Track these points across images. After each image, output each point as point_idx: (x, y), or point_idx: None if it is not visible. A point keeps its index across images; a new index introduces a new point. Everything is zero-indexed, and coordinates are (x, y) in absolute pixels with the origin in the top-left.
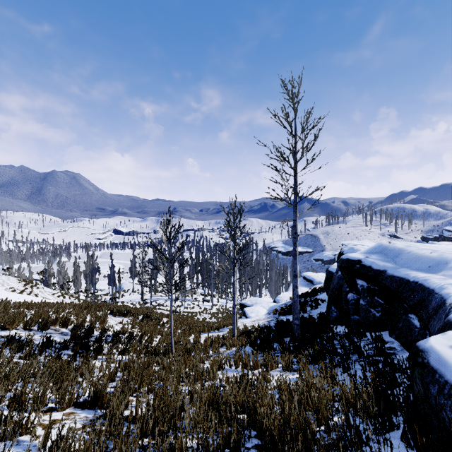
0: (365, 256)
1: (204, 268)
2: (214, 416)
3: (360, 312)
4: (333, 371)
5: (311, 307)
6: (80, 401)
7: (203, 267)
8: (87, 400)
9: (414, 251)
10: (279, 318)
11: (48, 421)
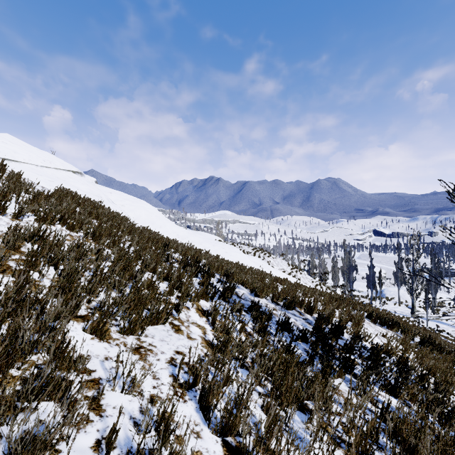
0: None
1: None
2: None
3: None
4: None
5: None
6: None
7: None
8: None
9: None
10: None
11: None
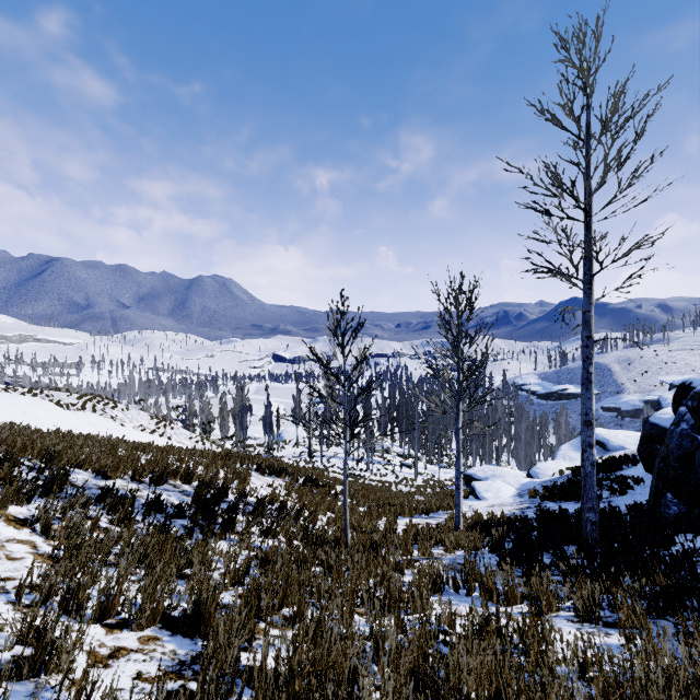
0: None
1: (403, 414)
2: None
3: None
4: None
5: (611, 491)
6: (175, 615)
7: (400, 411)
8: (184, 616)
9: None
10: (542, 505)
11: (108, 648)
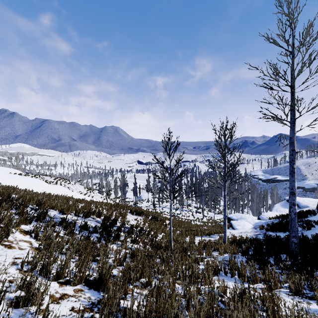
0: None
1: (197, 188)
2: None
3: None
4: None
5: (302, 227)
6: (91, 279)
7: (195, 187)
8: (95, 280)
9: None
10: (266, 233)
11: (59, 294)
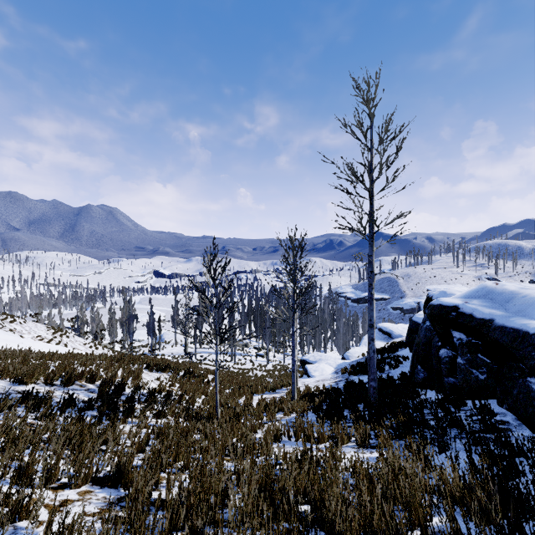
0: (463, 300)
1: (258, 317)
2: (267, 507)
3: (457, 373)
4: (426, 450)
5: (389, 366)
6: (100, 476)
7: (256, 315)
8: (108, 475)
9: (532, 295)
10: (349, 378)
11: (57, 501)
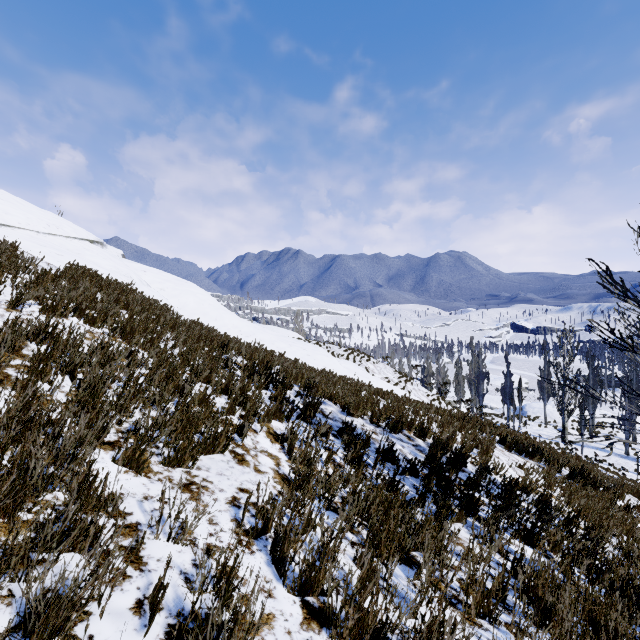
0: None
1: None
2: None
3: None
4: None
5: None
6: (392, 639)
7: None
8: None
9: None
10: None
11: None
